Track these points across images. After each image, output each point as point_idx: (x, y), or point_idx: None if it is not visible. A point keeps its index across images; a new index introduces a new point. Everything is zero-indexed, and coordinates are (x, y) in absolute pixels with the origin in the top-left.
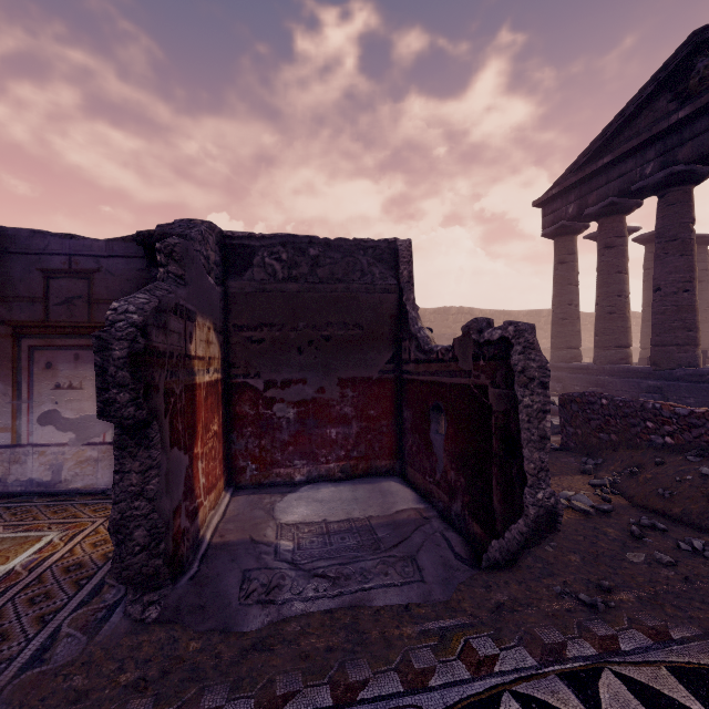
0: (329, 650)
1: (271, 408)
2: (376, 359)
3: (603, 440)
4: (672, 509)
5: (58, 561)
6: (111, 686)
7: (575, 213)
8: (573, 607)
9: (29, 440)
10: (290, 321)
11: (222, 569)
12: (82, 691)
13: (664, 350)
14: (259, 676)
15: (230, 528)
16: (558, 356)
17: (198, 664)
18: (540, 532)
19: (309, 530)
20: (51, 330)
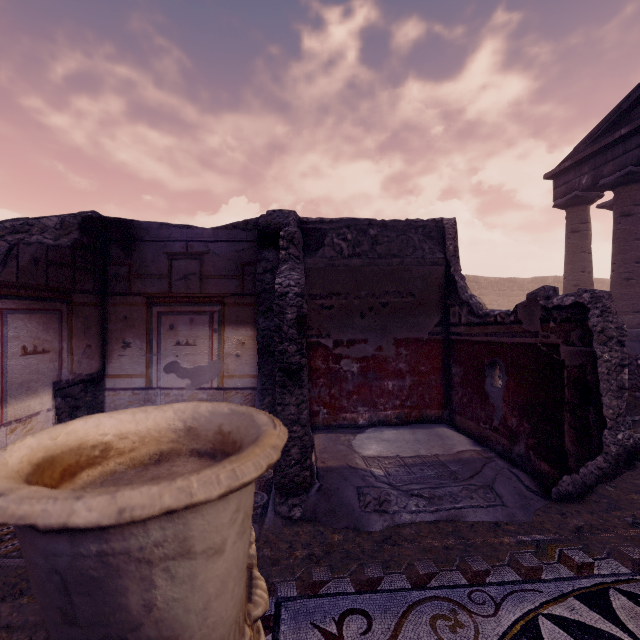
0: (446, 548)
1: (339, 363)
2: (426, 322)
3: (639, 398)
4: None
5: None
6: (292, 557)
7: (589, 183)
8: None
9: (158, 384)
10: (354, 291)
11: (339, 485)
12: (273, 559)
13: None
14: (400, 560)
15: (327, 457)
16: None
17: (348, 549)
18: (617, 468)
19: (389, 462)
20: (173, 300)
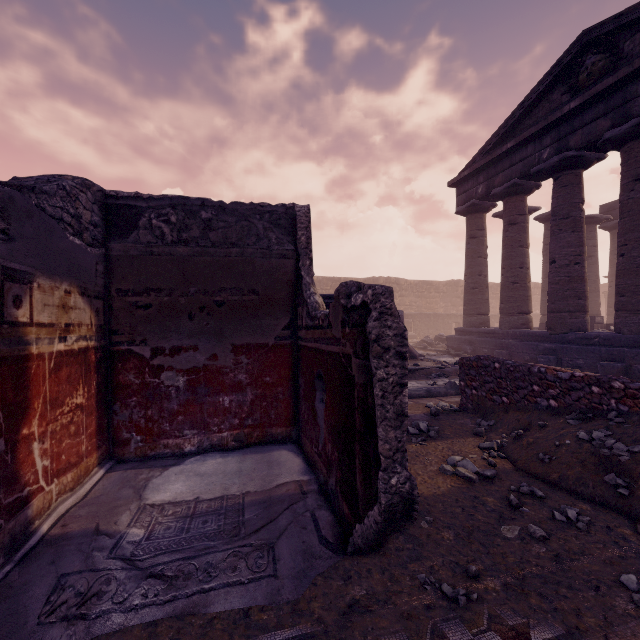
0: None
1: (159, 376)
2: (272, 325)
3: (496, 402)
4: (551, 474)
5: None
6: None
7: (484, 193)
8: (433, 602)
9: None
10: (180, 286)
11: (33, 576)
12: None
13: (558, 316)
14: None
15: (80, 515)
16: (470, 321)
17: None
18: (396, 520)
19: (174, 511)
20: None
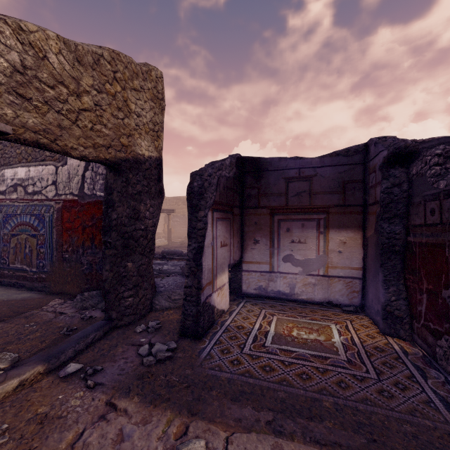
0: None
1: None
2: None
3: None
4: None
5: (361, 342)
6: None
7: None
8: None
9: (278, 269)
10: None
11: None
12: None
13: None
14: None
15: None
16: None
17: None
18: None
19: None
20: (289, 210)
